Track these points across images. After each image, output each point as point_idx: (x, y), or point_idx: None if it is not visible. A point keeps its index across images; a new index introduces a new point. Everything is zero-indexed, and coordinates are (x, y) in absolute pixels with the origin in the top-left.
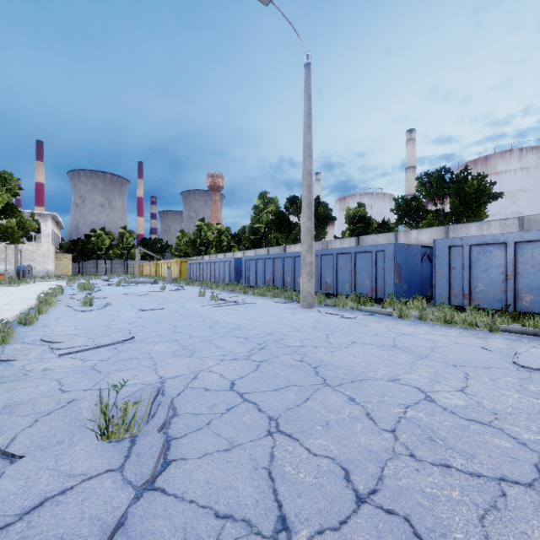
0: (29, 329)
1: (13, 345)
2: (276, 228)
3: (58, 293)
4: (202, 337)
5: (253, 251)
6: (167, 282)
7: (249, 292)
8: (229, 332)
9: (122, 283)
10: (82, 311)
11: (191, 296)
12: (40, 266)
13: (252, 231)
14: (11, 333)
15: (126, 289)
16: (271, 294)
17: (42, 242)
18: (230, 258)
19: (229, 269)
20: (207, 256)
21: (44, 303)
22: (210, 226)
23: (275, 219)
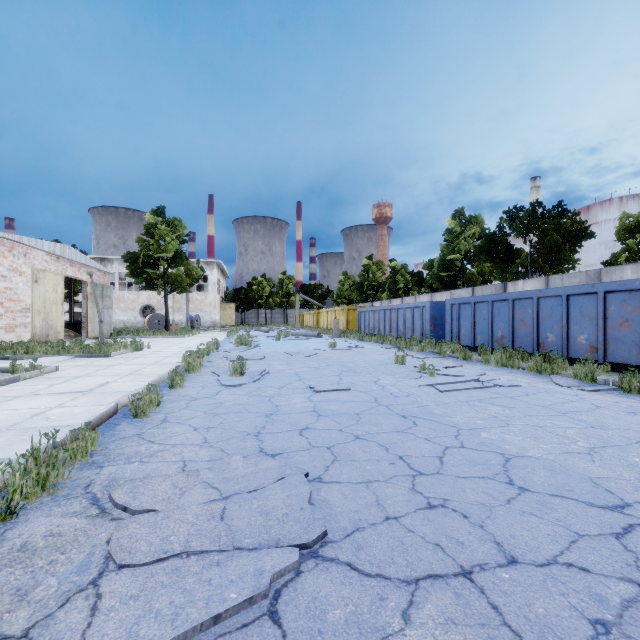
0: (133, 430)
1: (34, 522)
2: (485, 257)
3: (212, 349)
4: (561, 577)
5: (446, 294)
6: (333, 335)
7: (473, 357)
8: (633, 547)
9: (282, 336)
10: (228, 386)
11: (378, 361)
12: (207, 316)
13: (443, 266)
14: (60, 468)
15: (287, 345)
16: (531, 365)
17: (209, 291)
18: (423, 303)
19: (422, 319)
20: (378, 303)
21: (186, 367)
22: (380, 265)
23: (485, 244)
